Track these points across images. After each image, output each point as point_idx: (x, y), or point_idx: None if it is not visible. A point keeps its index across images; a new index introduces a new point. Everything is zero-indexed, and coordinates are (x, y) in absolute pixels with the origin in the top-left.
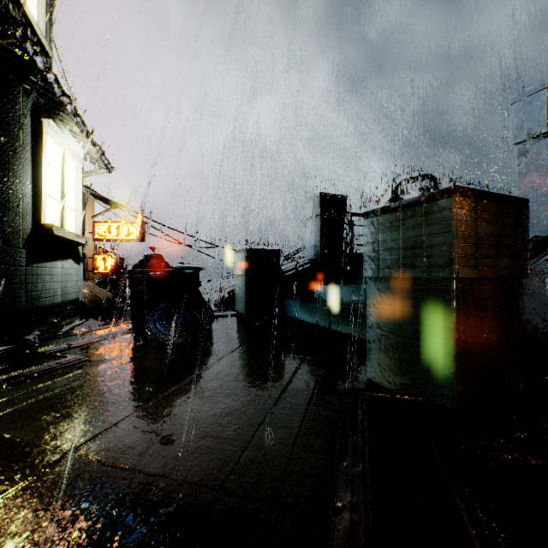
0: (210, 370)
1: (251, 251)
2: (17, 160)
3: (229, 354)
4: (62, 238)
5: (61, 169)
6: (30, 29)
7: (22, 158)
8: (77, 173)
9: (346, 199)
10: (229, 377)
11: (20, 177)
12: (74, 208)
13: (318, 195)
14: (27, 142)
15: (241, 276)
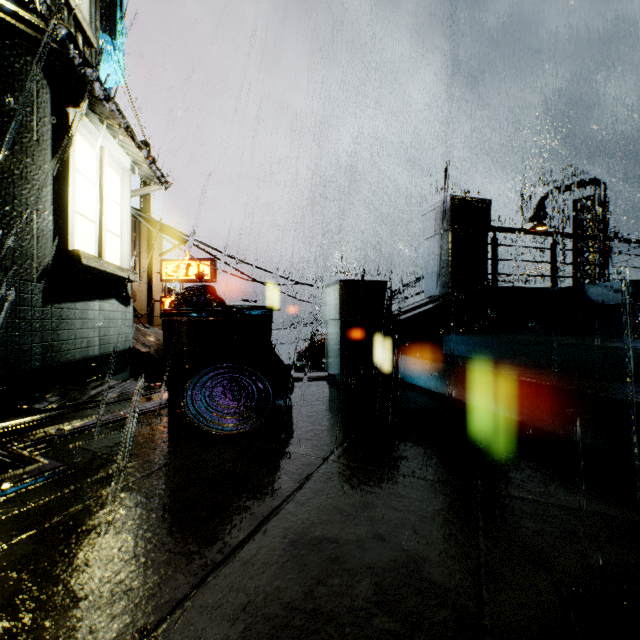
0: (281, 520)
1: (348, 283)
2: (28, 160)
3: (320, 466)
4: (98, 270)
5: (98, 180)
6: (67, 9)
7: (37, 159)
8: (123, 189)
9: (490, 205)
10: (324, 554)
11: (32, 184)
12: (119, 234)
13: (448, 200)
14: (46, 138)
15: (334, 320)
